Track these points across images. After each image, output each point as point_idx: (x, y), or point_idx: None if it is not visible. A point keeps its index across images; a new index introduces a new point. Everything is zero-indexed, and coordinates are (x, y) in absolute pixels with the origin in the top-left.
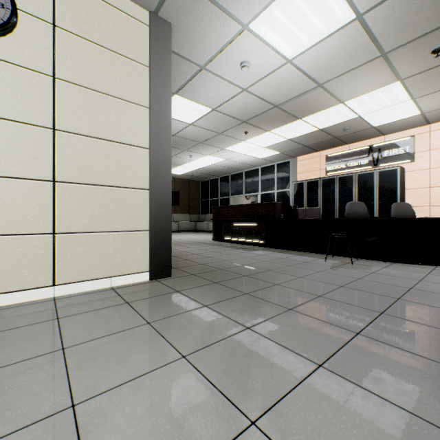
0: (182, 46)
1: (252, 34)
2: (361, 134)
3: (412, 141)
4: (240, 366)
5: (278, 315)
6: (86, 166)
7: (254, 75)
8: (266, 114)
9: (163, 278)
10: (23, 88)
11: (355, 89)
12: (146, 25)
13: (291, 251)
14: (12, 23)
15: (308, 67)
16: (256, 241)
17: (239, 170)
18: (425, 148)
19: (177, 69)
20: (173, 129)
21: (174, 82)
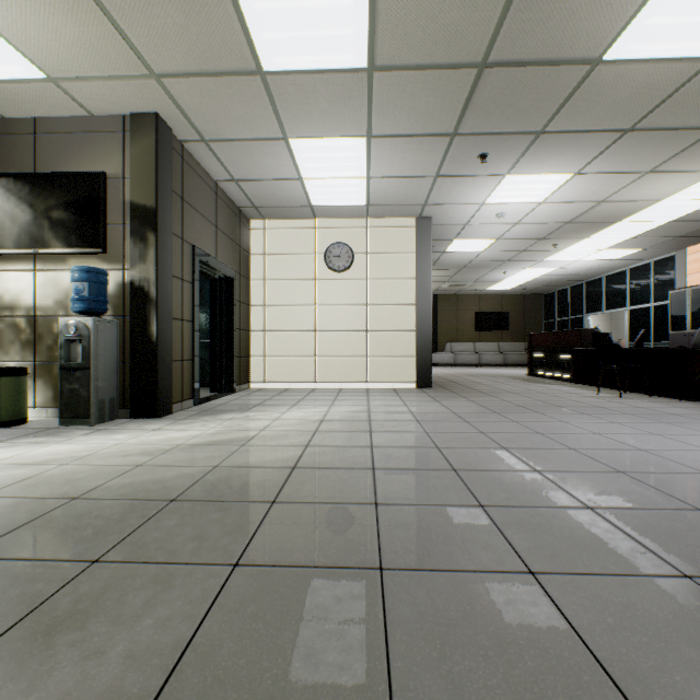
0: (443, 221)
1: (491, 203)
2: None
3: None
4: (417, 403)
5: (459, 401)
6: (381, 321)
7: (515, 216)
8: (562, 229)
9: (424, 389)
10: (356, 289)
11: (660, 191)
12: (414, 227)
13: (592, 388)
14: (352, 263)
15: (567, 199)
16: (564, 376)
17: (595, 275)
18: None
19: (447, 230)
20: (468, 257)
21: (449, 235)
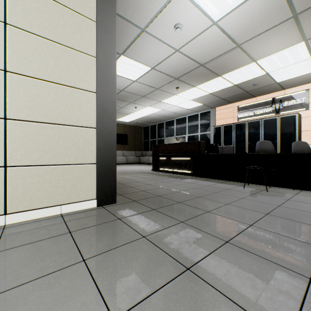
0: (126, 9)
1: None
2: (266, 88)
3: (307, 93)
4: None
5: (217, 250)
6: (37, 106)
7: (185, 36)
8: (193, 72)
9: (108, 205)
10: None
11: (267, 49)
12: None
13: (214, 180)
14: None
15: (230, 29)
16: (185, 171)
17: (171, 118)
18: None
19: (122, 32)
20: (121, 85)
21: (120, 43)
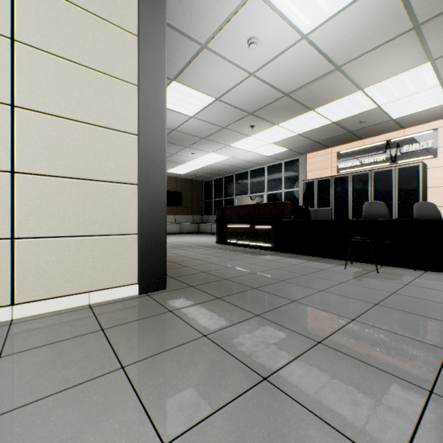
0: (179, 17)
1: None
2: (378, 127)
3: (435, 134)
4: None
5: (305, 354)
6: (56, 154)
7: (262, 55)
8: (275, 104)
9: (155, 292)
10: None
11: (378, 73)
12: None
13: (303, 256)
14: None
15: (326, 45)
16: (264, 245)
17: (244, 169)
18: None
19: (174, 49)
20: (173, 123)
21: (172, 65)
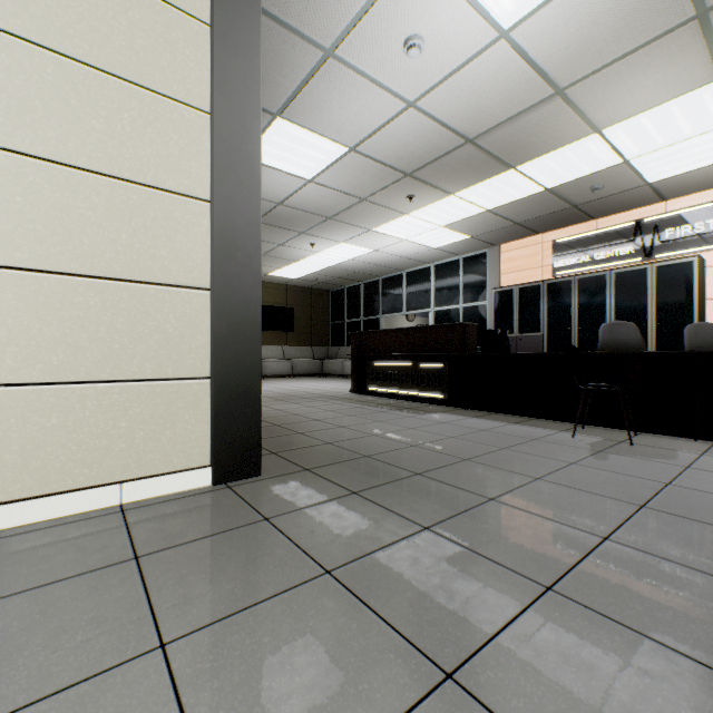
0: None
1: None
2: (622, 198)
3: None
4: None
5: (525, 616)
6: (58, 233)
7: (430, 69)
8: (450, 158)
9: (242, 480)
10: None
11: (628, 100)
12: None
13: (498, 416)
14: None
15: (541, 49)
16: (430, 395)
17: (397, 271)
18: None
19: (278, 58)
20: (279, 191)
21: (274, 88)
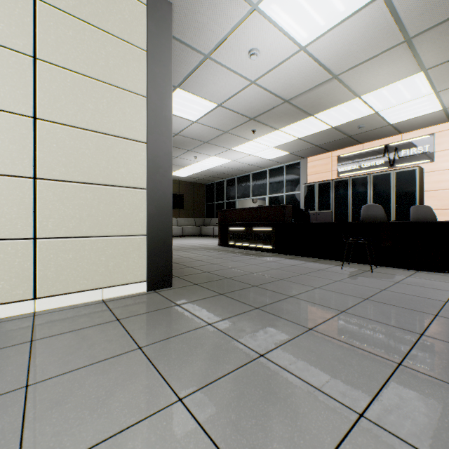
0: (184, 31)
1: (262, 15)
2: (376, 132)
3: (431, 139)
4: (255, 416)
5: (297, 338)
6: (73, 161)
7: (263, 65)
8: (275, 110)
9: (162, 289)
10: None
11: (374, 81)
12: (143, 4)
13: (303, 258)
14: None
15: (323, 55)
16: (265, 247)
17: (246, 172)
18: (446, 147)
19: (179, 59)
20: (176, 127)
21: (176, 73)
